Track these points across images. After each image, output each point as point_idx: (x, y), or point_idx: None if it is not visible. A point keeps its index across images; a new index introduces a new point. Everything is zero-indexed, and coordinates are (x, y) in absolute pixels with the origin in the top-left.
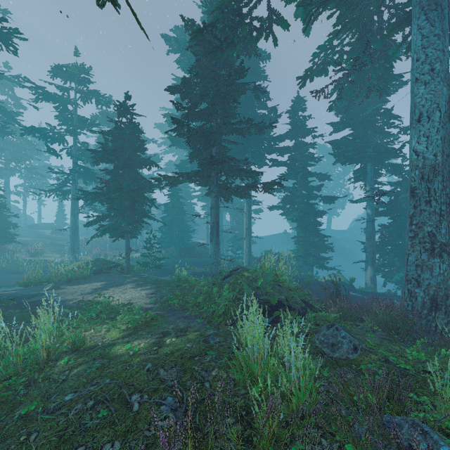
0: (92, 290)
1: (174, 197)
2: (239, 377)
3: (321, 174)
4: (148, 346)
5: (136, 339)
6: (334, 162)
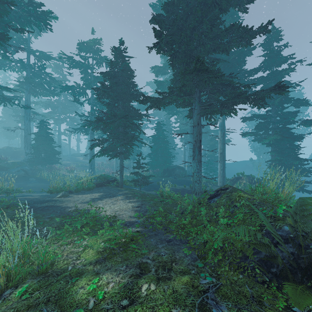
0: (90, 200)
1: (159, 131)
2: None
3: (298, 100)
4: (116, 294)
5: (106, 272)
6: None
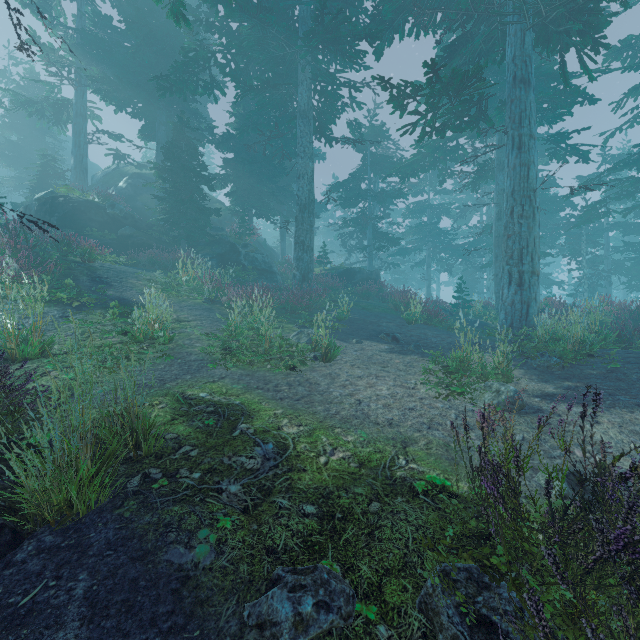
0: None
1: None
2: None
3: None
4: None
5: None
6: None
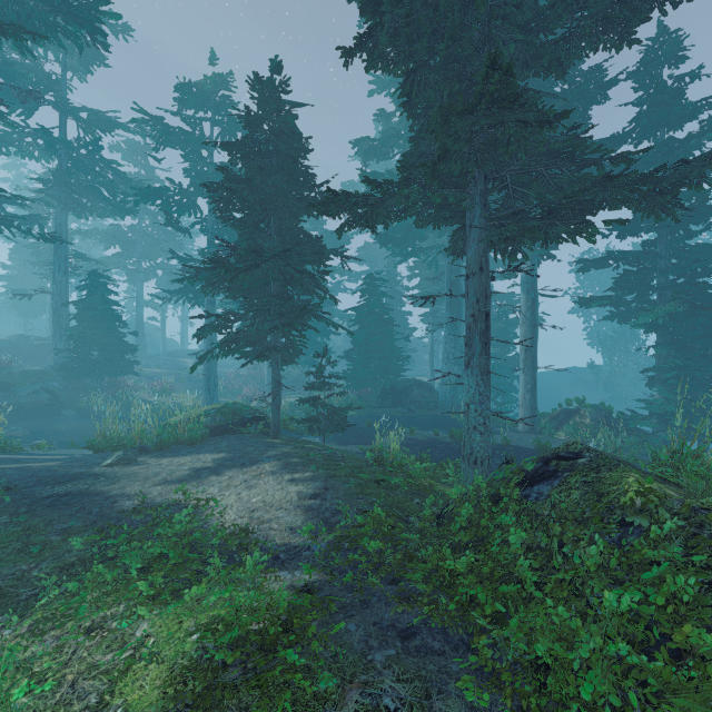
0: (189, 474)
1: (372, 296)
2: None
3: None
4: None
5: None
6: None
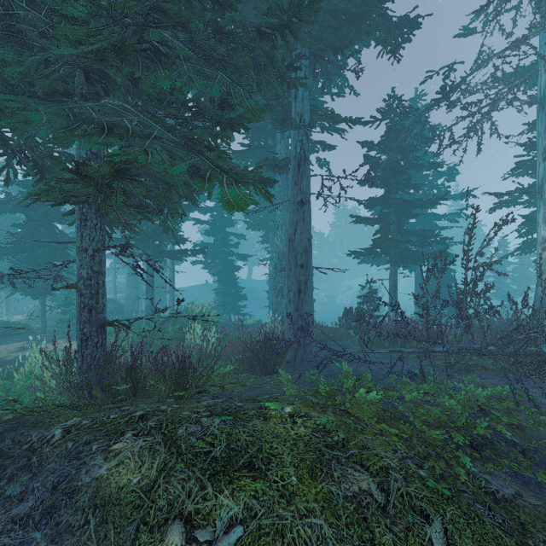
0: (19, 349)
1: None
2: (191, 353)
3: (238, 234)
4: None
5: None
6: (247, 227)
